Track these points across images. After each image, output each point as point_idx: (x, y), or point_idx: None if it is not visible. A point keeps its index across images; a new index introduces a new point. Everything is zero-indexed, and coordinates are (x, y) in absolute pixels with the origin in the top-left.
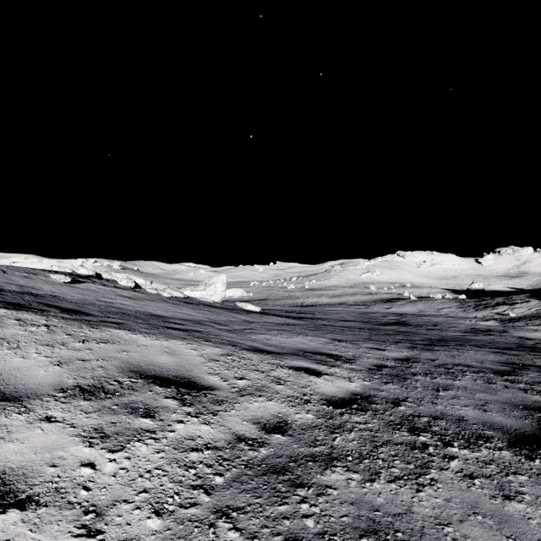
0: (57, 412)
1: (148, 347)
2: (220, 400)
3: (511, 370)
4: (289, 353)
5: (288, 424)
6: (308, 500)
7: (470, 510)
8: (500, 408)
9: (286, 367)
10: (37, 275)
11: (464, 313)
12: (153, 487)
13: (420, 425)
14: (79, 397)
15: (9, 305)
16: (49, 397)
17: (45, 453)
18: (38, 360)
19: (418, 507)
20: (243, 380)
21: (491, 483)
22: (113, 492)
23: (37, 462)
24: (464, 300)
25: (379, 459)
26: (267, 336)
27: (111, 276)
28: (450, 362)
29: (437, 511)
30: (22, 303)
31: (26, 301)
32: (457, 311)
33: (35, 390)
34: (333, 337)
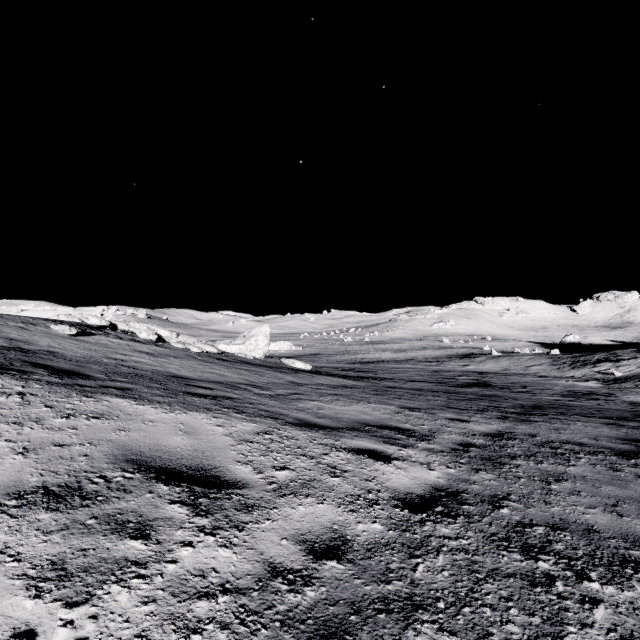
0: None
1: (157, 423)
2: (250, 504)
3: (638, 450)
4: (347, 428)
5: (347, 542)
6: None
7: None
8: (639, 510)
9: (343, 449)
10: (37, 326)
11: (558, 371)
12: None
13: (535, 541)
14: (39, 506)
15: None
16: None
17: None
18: None
19: None
20: (285, 471)
21: None
22: None
23: None
24: (558, 356)
25: (486, 606)
26: (319, 403)
27: (128, 327)
28: (556, 438)
29: None
30: (0, 362)
31: (8, 359)
32: (550, 369)
33: None
34: (402, 404)
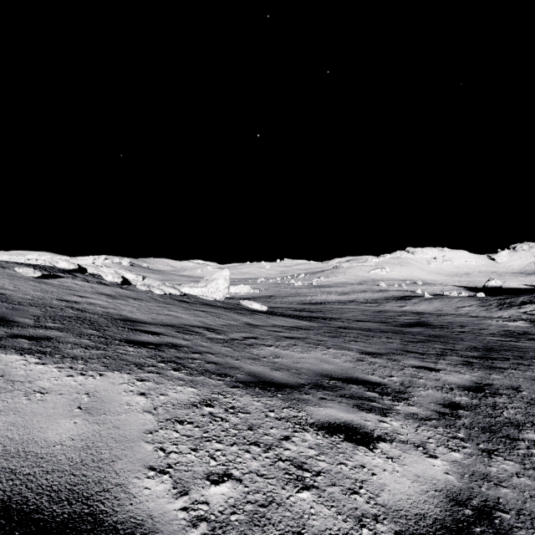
0: None
1: (49, 394)
2: None
3: None
4: (309, 385)
5: None
6: None
7: None
8: None
9: (310, 426)
10: (5, 269)
11: (487, 312)
12: None
13: None
14: None
15: None
16: None
17: None
18: None
19: None
20: (225, 485)
21: None
22: None
23: None
24: (485, 298)
25: None
26: (275, 349)
27: (97, 271)
28: None
29: None
30: None
31: None
32: (479, 310)
33: None
34: (361, 349)
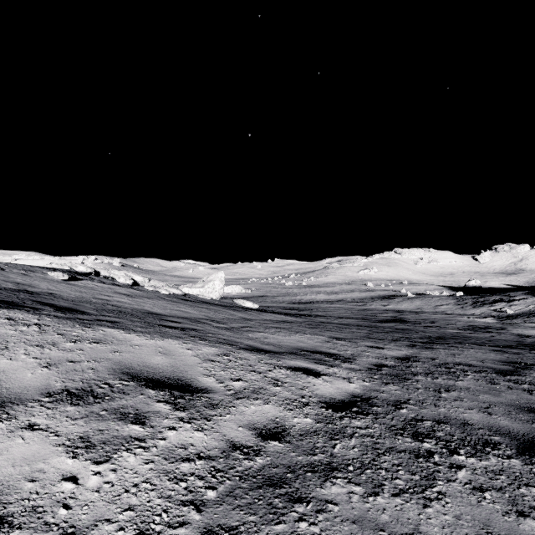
0: (41, 419)
1: (142, 346)
2: (214, 403)
3: (514, 370)
4: (287, 352)
5: (286, 430)
6: (306, 518)
7: (482, 530)
8: (506, 411)
9: (283, 367)
10: (35, 273)
11: (462, 310)
12: (139, 503)
13: (423, 430)
14: (65, 402)
15: (2, 303)
16: (34, 402)
17: (24, 466)
18: (26, 362)
19: (426, 526)
20: (240, 382)
21: (503, 497)
22: (95, 510)
23: (14, 477)
24: (461, 297)
25: (382, 469)
26: (265, 334)
27: (109, 274)
28: (451, 361)
29: (447, 531)
30: (16, 301)
31: (20, 299)
32: (455, 308)
33: (20, 394)
34: (331, 335)
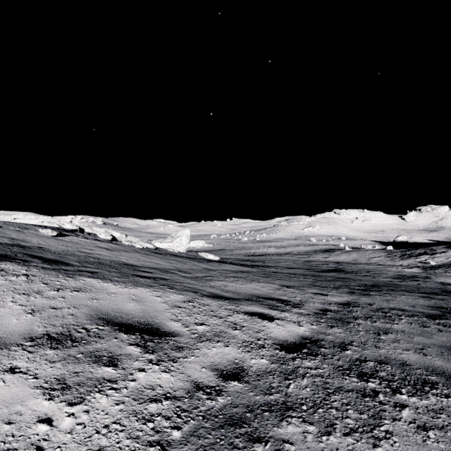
0: (22, 362)
1: (117, 294)
2: (180, 346)
3: (441, 314)
4: (244, 299)
5: (244, 370)
6: None
7: None
8: (439, 352)
9: (241, 312)
10: (29, 230)
11: (391, 261)
12: (109, 445)
13: (367, 370)
14: (46, 346)
15: None
16: (17, 346)
17: (2, 408)
18: (12, 309)
19: None
20: (203, 326)
21: (446, 436)
22: None
23: None
24: (391, 250)
25: (333, 408)
26: (225, 282)
27: (92, 230)
28: (386, 306)
29: None
30: (9, 254)
31: (13, 252)
32: (386, 260)
33: (5, 339)
34: (282, 283)
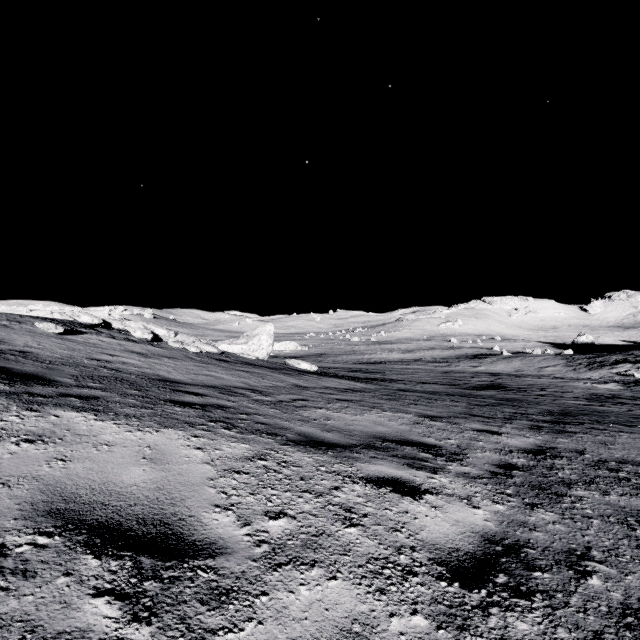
0: None
1: (115, 446)
2: (224, 588)
3: None
4: (361, 445)
5: None
6: None
7: None
8: None
9: (359, 479)
10: (22, 324)
11: (574, 373)
12: None
13: None
14: None
15: None
16: None
17: None
18: None
19: None
20: (281, 520)
21: None
22: None
23: None
24: (572, 356)
25: None
26: (326, 411)
27: (123, 326)
28: (609, 456)
29: None
30: None
31: None
32: (565, 370)
33: None
34: (420, 412)
